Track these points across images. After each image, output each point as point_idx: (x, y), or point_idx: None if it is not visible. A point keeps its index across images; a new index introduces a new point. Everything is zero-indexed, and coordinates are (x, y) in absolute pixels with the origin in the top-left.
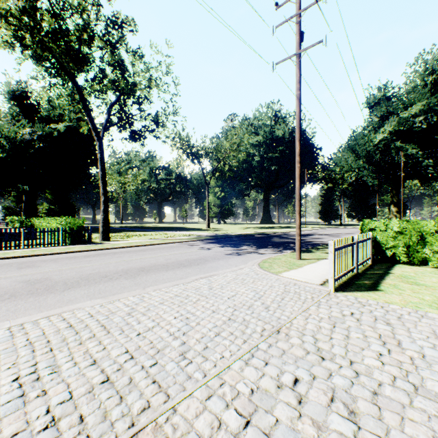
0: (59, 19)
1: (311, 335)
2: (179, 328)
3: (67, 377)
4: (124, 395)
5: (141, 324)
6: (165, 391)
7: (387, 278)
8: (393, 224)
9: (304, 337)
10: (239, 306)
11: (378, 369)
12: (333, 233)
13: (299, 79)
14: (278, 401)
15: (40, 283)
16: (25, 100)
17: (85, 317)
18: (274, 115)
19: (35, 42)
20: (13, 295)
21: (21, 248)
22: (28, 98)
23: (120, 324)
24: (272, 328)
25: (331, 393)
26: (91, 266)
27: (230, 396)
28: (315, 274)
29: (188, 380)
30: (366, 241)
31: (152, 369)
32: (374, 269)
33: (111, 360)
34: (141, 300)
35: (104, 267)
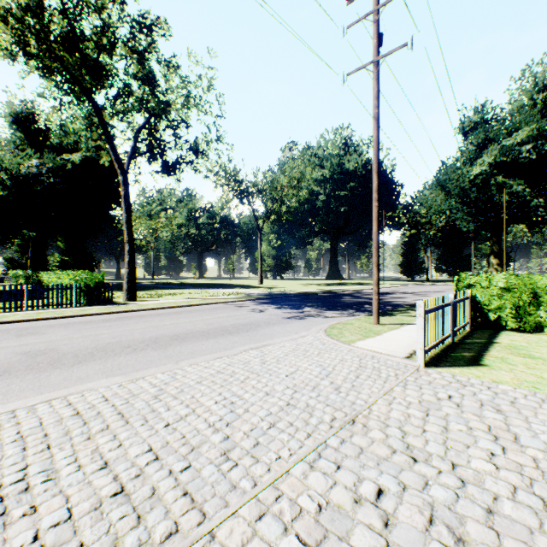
0: (72, 20)
1: (396, 426)
2: (221, 416)
3: (66, 487)
4: (143, 514)
5: (171, 410)
6: (200, 508)
7: (491, 349)
8: (497, 279)
9: (388, 430)
10: (301, 387)
11: (491, 475)
12: (418, 291)
13: (377, 94)
14: (357, 523)
15: (43, 355)
16: (31, 124)
17: (97, 402)
18: (344, 143)
19: (42, 49)
20: (6, 372)
21: (24, 310)
22: (35, 121)
23: (143, 411)
24: (345, 416)
25: (429, 512)
26: (110, 333)
27: (290, 515)
28: (399, 344)
29: (232, 492)
30: (463, 302)
31: (184, 475)
32: (474, 337)
33: (128, 462)
34: (172, 378)
35: (127, 335)
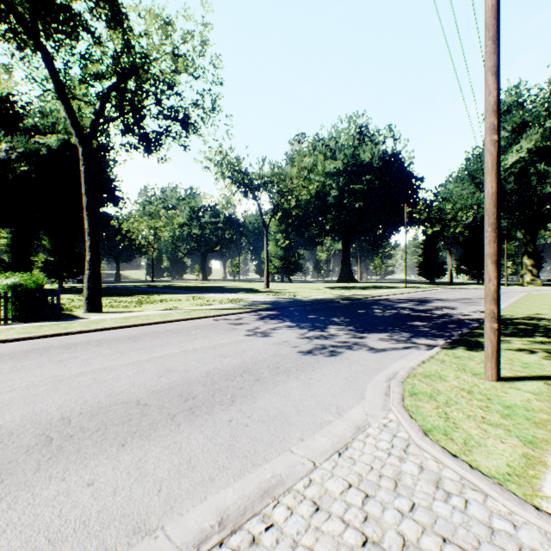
0: None
1: None
2: None
3: None
4: None
5: None
6: None
7: None
8: None
9: None
10: None
11: None
12: (459, 298)
13: None
14: None
15: None
16: (3, 104)
17: None
18: (359, 132)
19: None
20: None
21: None
22: (11, 103)
23: None
24: None
25: None
26: None
27: None
28: None
29: None
30: None
31: None
32: None
33: None
34: None
35: None
